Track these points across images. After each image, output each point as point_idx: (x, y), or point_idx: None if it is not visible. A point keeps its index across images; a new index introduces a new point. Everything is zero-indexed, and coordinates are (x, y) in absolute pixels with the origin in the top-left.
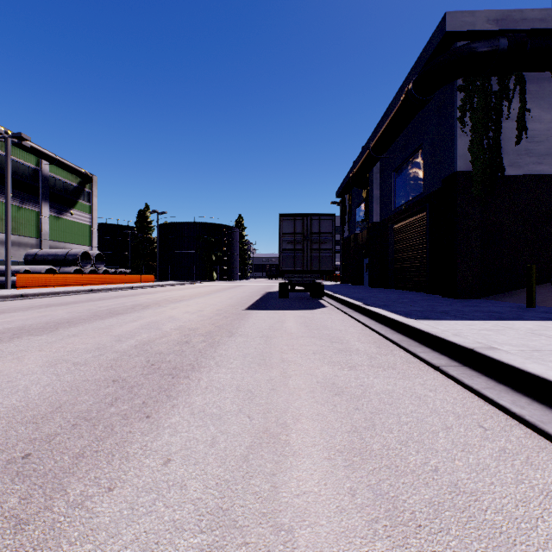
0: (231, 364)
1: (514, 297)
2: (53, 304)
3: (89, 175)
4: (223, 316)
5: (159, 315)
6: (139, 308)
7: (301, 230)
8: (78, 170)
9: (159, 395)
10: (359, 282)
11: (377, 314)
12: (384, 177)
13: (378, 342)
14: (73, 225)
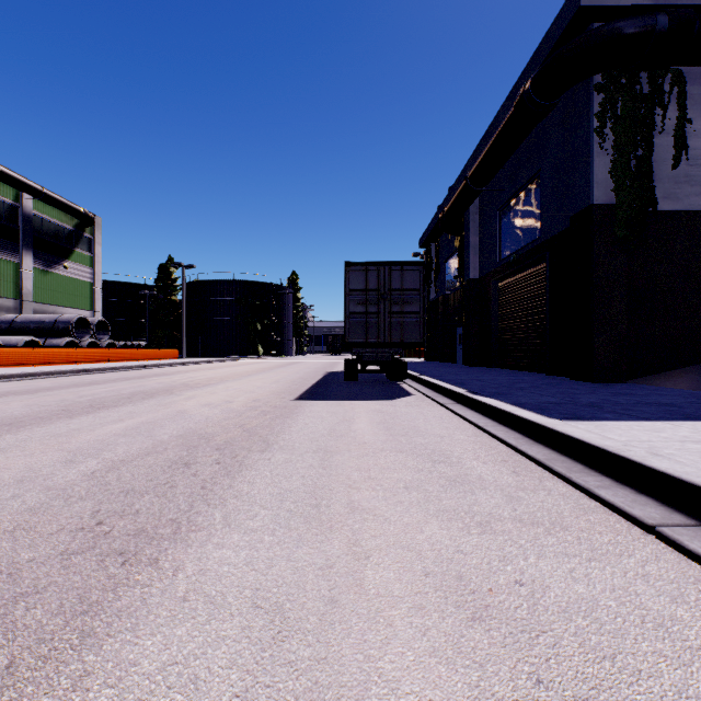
0: (253, 519)
1: (674, 380)
2: (16, 391)
3: (89, 215)
4: (260, 412)
5: (164, 409)
6: (138, 398)
7: (376, 286)
8: (73, 208)
9: (64, 631)
10: (450, 359)
11: (494, 409)
12: (484, 218)
13: (510, 462)
14: (68, 282)
